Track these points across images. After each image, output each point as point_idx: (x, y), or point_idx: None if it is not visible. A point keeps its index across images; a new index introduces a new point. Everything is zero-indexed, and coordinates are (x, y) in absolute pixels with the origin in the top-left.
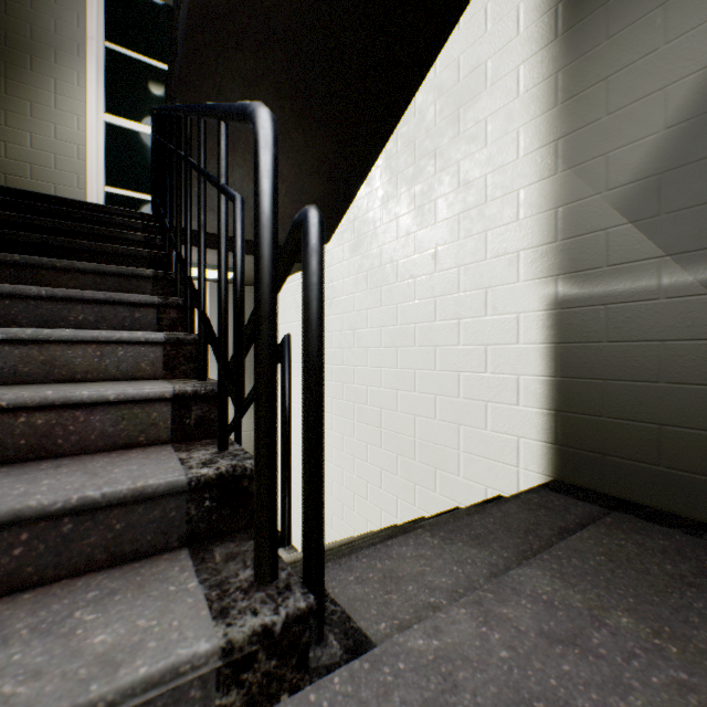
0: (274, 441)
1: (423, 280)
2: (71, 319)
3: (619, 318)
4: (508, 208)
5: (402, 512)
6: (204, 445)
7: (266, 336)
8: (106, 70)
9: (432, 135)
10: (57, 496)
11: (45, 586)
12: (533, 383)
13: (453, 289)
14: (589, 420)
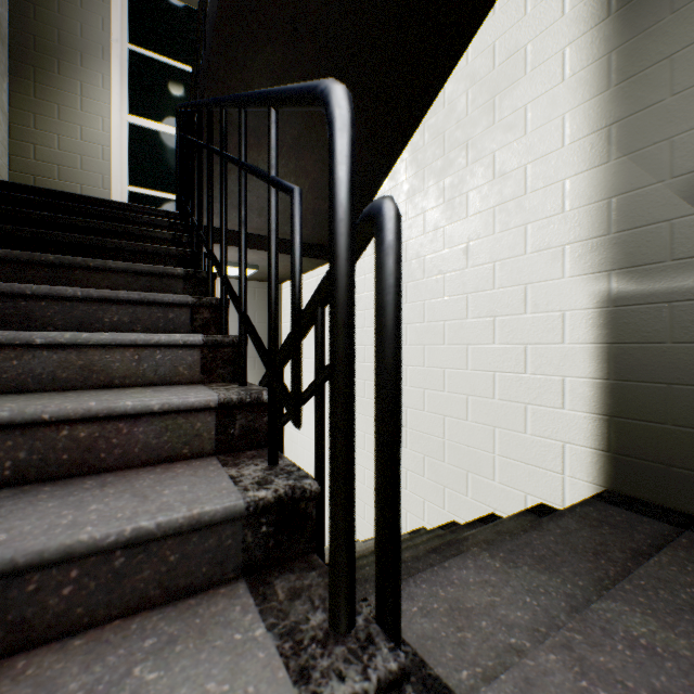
0: (352, 468)
1: (453, 275)
2: (105, 321)
3: (686, 317)
4: (552, 199)
5: (430, 514)
6: (251, 458)
7: (344, 347)
8: (129, 71)
9: (463, 125)
10: (110, 528)
11: (96, 628)
12: (580, 386)
13: (487, 286)
14: (649, 427)
